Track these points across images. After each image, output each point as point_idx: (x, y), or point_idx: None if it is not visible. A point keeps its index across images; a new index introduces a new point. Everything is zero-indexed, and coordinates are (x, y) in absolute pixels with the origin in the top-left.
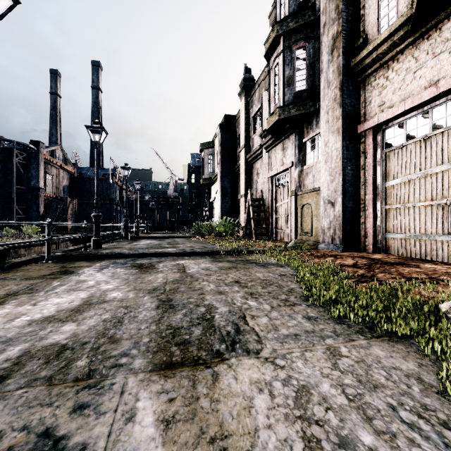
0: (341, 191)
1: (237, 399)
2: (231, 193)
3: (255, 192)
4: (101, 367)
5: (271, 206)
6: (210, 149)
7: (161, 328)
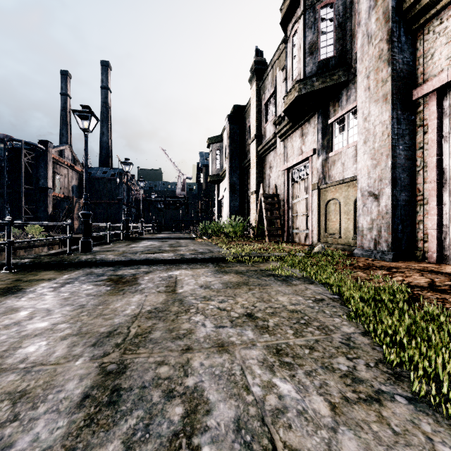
0: (390, 178)
1: None
2: (240, 190)
3: (267, 187)
4: None
5: (287, 203)
6: (218, 144)
7: None
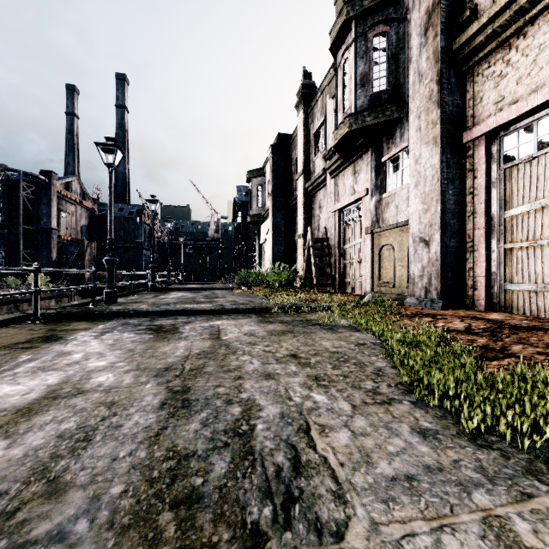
0: (439, 224)
1: None
2: (286, 233)
3: (317, 230)
4: None
5: (338, 249)
6: (259, 178)
7: (156, 455)
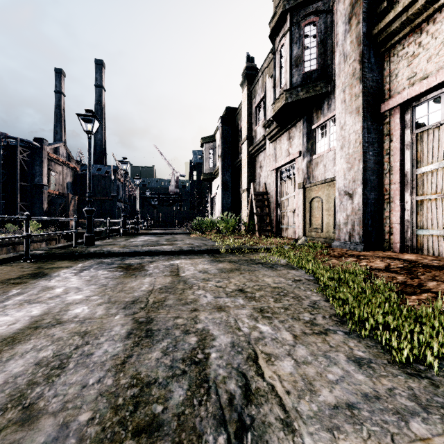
0: (361, 180)
1: None
2: (233, 188)
3: (258, 186)
4: None
5: (276, 201)
6: (211, 143)
7: (121, 382)
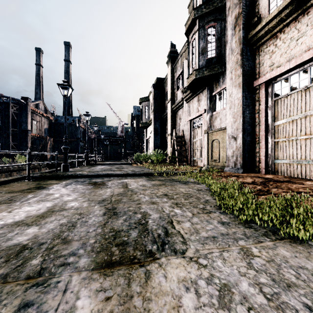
0: (241, 129)
1: (166, 298)
2: (161, 133)
3: (178, 131)
4: (51, 265)
5: (190, 142)
6: (146, 102)
7: (105, 230)
